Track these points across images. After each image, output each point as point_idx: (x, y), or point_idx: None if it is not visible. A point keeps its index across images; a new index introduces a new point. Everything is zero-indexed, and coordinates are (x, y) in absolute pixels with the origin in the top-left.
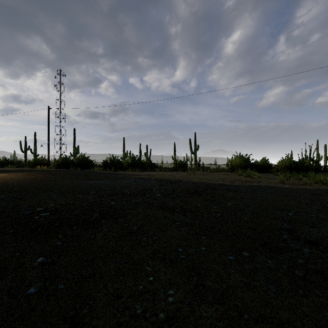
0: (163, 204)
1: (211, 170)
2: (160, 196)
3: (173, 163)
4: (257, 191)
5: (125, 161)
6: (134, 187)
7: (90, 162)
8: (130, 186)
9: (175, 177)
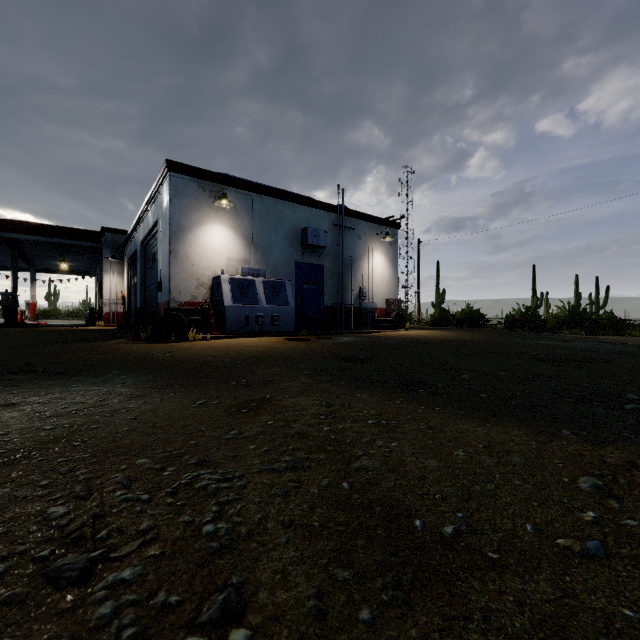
0: None
1: None
2: None
3: None
4: None
5: (553, 315)
6: (603, 349)
7: (483, 318)
8: (596, 348)
9: None
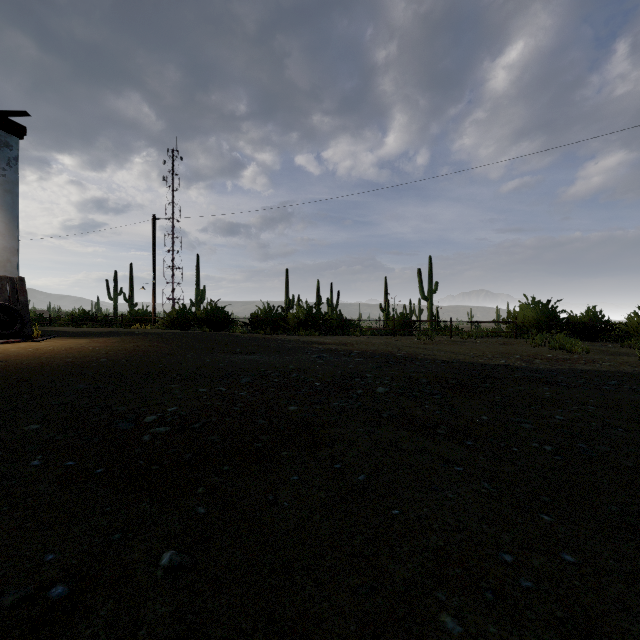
0: (401, 413)
1: (469, 335)
2: (386, 392)
3: (388, 320)
4: (603, 385)
5: (293, 315)
6: (323, 371)
7: (227, 318)
8: (315, 368)
9: (397, 349)
